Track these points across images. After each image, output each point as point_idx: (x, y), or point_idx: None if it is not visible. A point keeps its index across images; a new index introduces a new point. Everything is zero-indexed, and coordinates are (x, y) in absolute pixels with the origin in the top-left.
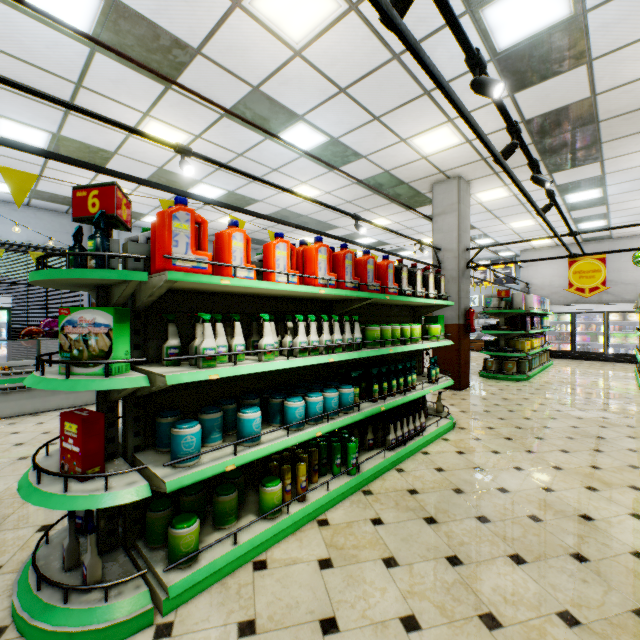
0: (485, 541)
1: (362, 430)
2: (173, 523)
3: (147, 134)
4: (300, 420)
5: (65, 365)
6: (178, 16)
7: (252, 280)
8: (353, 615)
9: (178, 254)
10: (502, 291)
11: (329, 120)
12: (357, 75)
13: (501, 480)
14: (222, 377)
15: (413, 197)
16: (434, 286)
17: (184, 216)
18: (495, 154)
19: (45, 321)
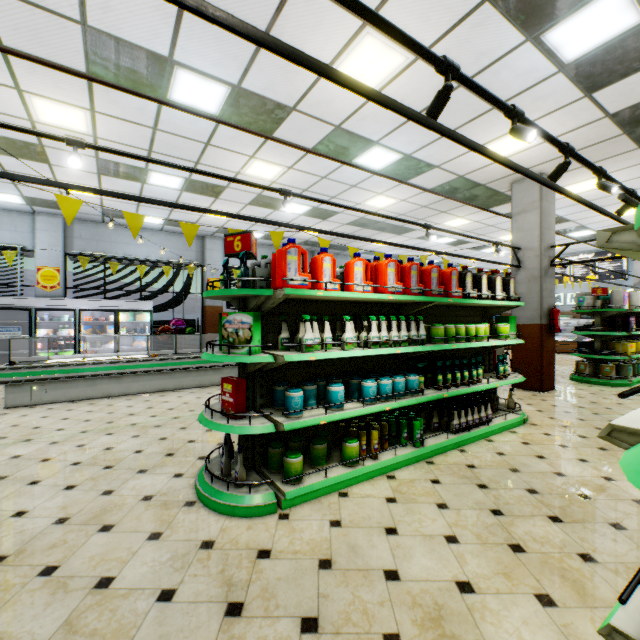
0: (529, 505)
1: (429, 415)
2: (286, 455)
3: (262, 186)
4: (373, 397)
5: (225, 348)
6: (280, 89)
7: (337, 291)
8: (409, 529)
9: (290, 276)
10: (598, 289)
11: (402, 141)
12: (426, 104)
13: (561, 467)
14: (315, 362)
15: (491, 196)
16: (502, 288)
17: (294, 251)
18: (538, 180)
19: (173, 321)
